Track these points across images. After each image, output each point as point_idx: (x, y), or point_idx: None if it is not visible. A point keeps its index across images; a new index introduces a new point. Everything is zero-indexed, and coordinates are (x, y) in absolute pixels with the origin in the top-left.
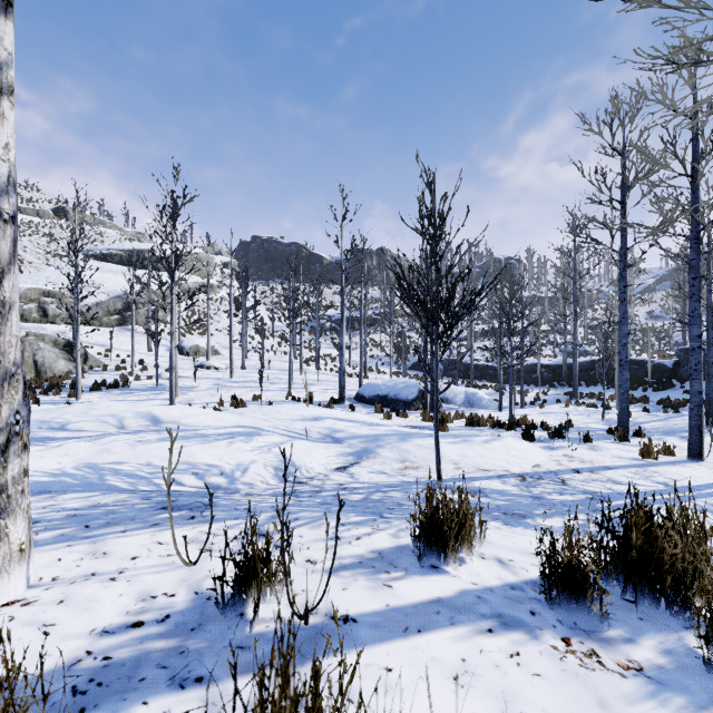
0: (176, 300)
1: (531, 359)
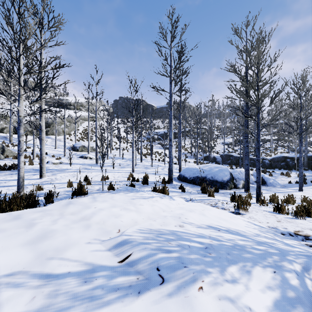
0: (21, 89)
1: (273, 154)
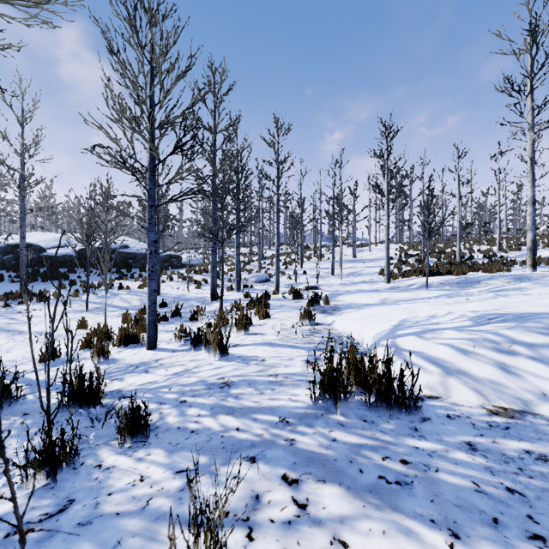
0: None
1: None
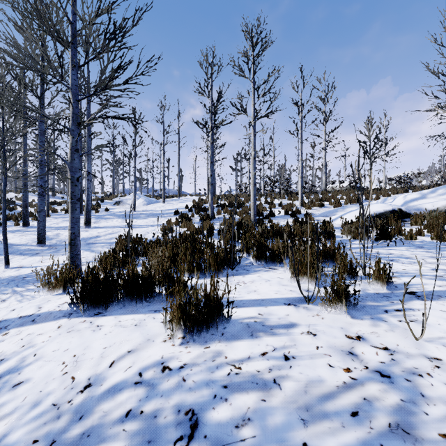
0: None
1: None
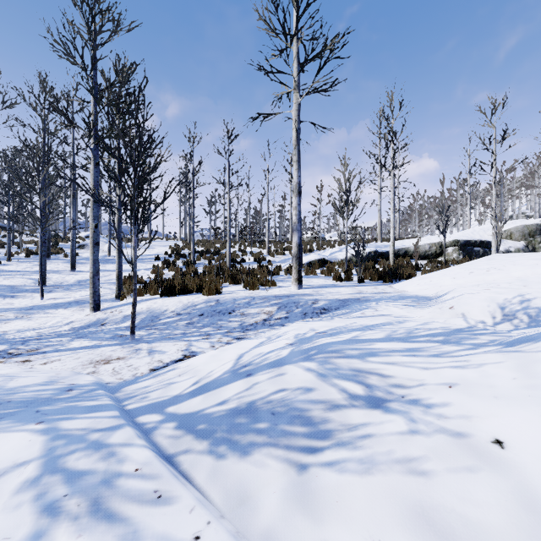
0: None
1: None
